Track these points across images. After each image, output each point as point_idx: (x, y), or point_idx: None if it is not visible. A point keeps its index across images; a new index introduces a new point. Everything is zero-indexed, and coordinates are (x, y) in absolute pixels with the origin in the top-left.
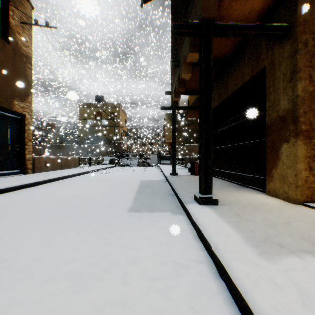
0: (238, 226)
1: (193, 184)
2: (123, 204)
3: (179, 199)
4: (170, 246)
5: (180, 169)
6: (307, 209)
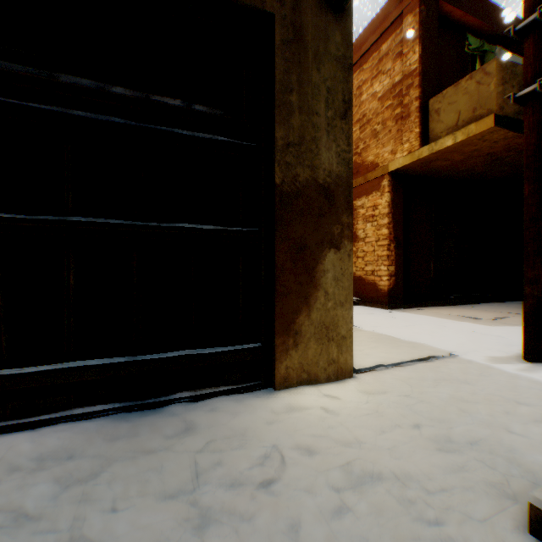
0: None
1: None
2: None
3: None
4: None
5: None
6: (383, 374)
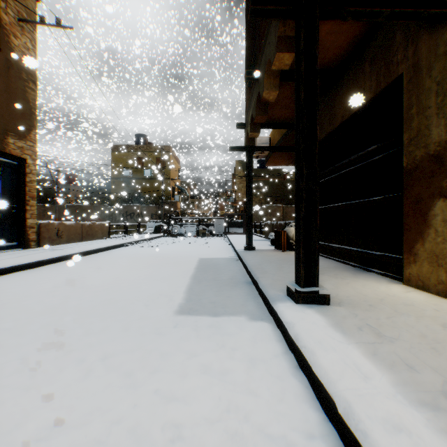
0: (378, 352)
1: (280, 265)
2: (168, 300)
3: (261, 291)
4: (250, 392)
5: (258, 240)
6: None
